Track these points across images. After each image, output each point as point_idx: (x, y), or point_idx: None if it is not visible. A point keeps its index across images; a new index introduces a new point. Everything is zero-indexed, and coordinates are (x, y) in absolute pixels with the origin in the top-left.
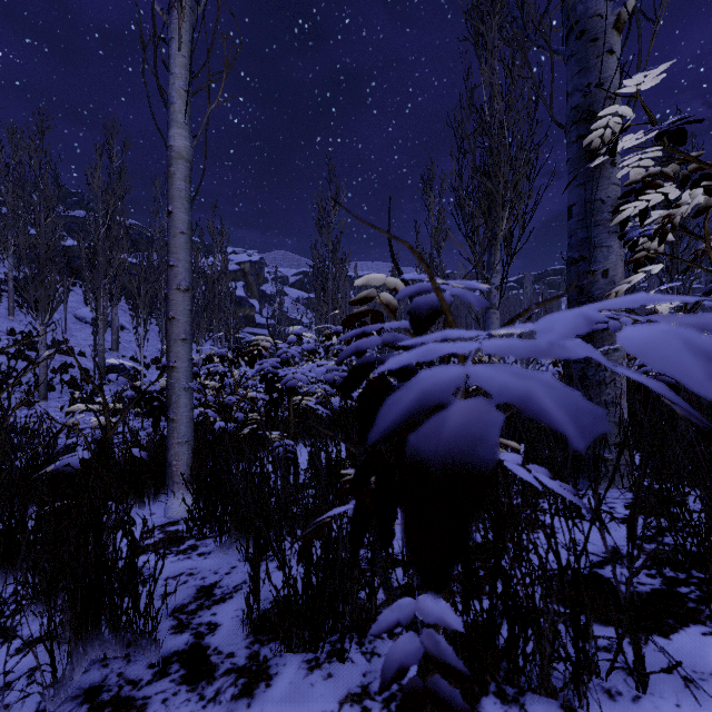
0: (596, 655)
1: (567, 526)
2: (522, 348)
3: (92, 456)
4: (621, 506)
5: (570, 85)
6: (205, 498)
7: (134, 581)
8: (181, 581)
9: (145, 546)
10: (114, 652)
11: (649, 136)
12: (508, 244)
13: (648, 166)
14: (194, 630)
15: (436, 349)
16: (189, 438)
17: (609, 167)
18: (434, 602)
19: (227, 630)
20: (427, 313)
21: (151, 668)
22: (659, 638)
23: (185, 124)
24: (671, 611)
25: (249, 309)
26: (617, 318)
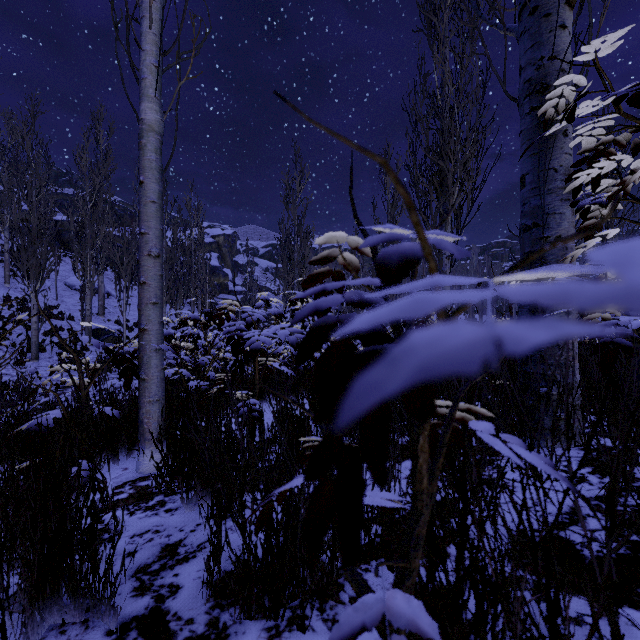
0: (569, 632)
1: (538, 496)
2: (586, 293)
3: (62, 416)
4: (575, 465)
5: (523, 59)
6: (173, 456)
7: (93, 545)
8: (147, 538)
9: (115, 502)
10: (72, 617)
11: (605, 103)
12: (459, 217)
13: (601, 134)
14: (155, 592)
15: (430, 299)
16: (160, 397)
17: (561, 137)
18: (404, 600)
19: (188, 593)
20: (399, 263)
21: (109, 635)
22: (630, 609)
23: (155, 98)
24: (639, 579)
25: (223, 278)
26: None
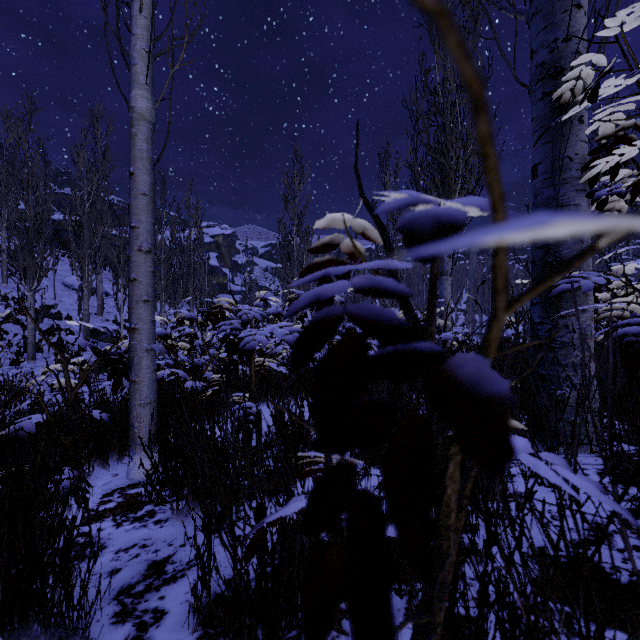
0: None
1: (575, 521)
2: None
3: (44, 421)
4: (594, 473)
5: (535, 42)
6: (164, 462)
7: (67, 568)
8: (133, 554)
9: (102, 512)
10: None
11: (628, 82)
12: None
13: (621, 119)
14: (137, 619)
15: None
16: (152, 400)
17: (576, 123)
18: None
19: (174, 619)
20: (433, 228)
21: None
22: None
23: (147, 85)
24: None
25: (222, 278)
26: (586, 278)
